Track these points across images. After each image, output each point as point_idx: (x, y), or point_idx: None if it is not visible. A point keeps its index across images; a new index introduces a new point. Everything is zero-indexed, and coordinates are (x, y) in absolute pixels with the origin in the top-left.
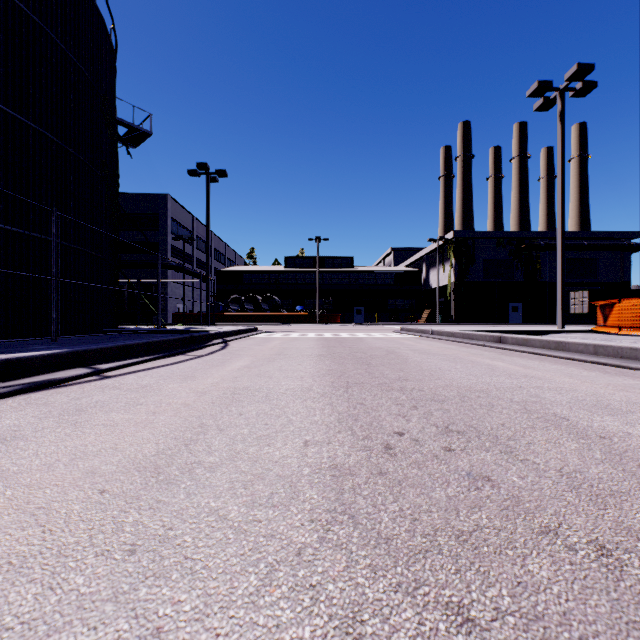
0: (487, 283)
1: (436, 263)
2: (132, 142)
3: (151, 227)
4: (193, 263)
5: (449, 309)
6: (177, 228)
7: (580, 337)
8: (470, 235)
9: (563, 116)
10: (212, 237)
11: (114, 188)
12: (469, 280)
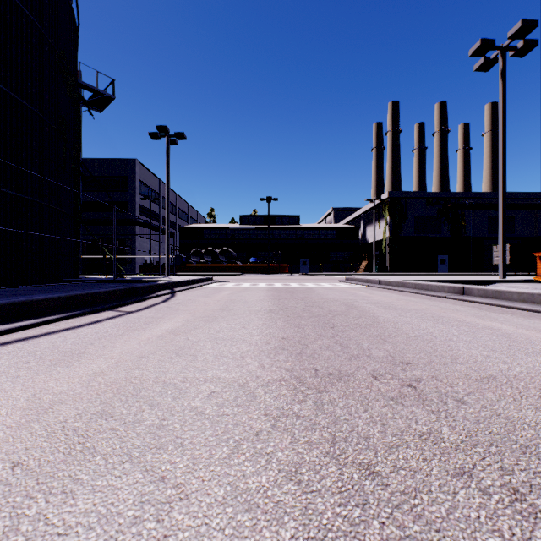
0: (418, 238)
1: (372, 220)
2: (97, 106)
3: (121, 188)
4: (159, 220)
5: (383, 261)
6: (145, 189)
7: (533, 287)
8: (403, 195)
9: (504, 74)
10: (176, 198)
11: (75, 145)
12: (402, 235)
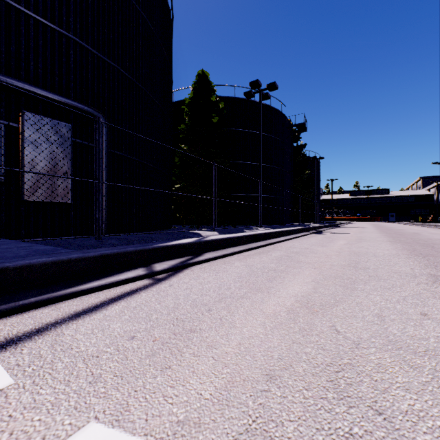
0: None
1: None
2: None
3: None
4: None
5: None
6: None
7: None
8: None
9: None
10: None
11: None
12: None
